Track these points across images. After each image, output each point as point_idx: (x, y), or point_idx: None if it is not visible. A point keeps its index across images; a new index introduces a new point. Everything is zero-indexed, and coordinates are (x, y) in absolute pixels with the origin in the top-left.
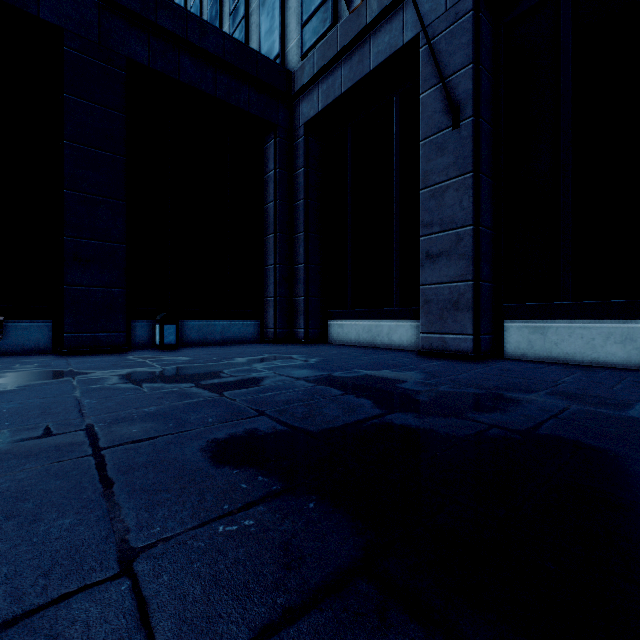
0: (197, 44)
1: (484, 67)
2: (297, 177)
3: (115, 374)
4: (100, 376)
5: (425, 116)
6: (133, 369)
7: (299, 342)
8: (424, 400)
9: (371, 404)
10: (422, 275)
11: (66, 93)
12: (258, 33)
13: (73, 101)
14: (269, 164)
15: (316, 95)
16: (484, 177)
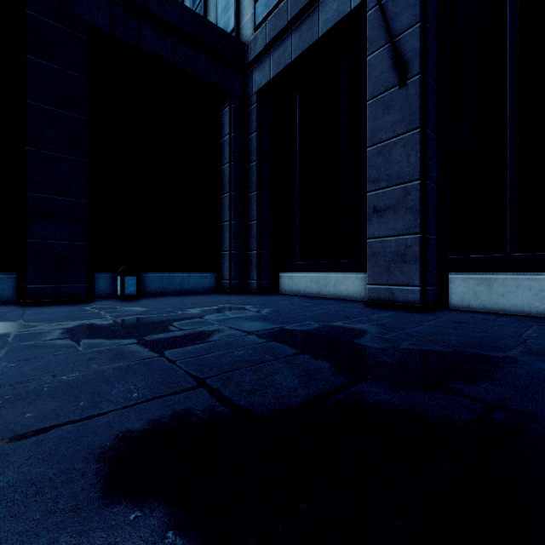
0: (156, 13)
1: (431, 27)
2: (250, 141)
3: (60, 327)
4: (43, 330)
5: (372, 77)
6: (83, 321)
7: (252, 292)
8: (390, 362)
9: (331, 368)
10: (369, 229)
11: (28, 54)
12: (215, 12)
13: (35, 62)
14: (225, 129)
15: (268, 64)
16: (431, 133)
